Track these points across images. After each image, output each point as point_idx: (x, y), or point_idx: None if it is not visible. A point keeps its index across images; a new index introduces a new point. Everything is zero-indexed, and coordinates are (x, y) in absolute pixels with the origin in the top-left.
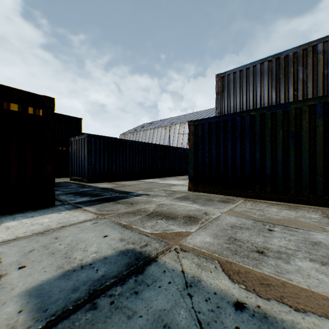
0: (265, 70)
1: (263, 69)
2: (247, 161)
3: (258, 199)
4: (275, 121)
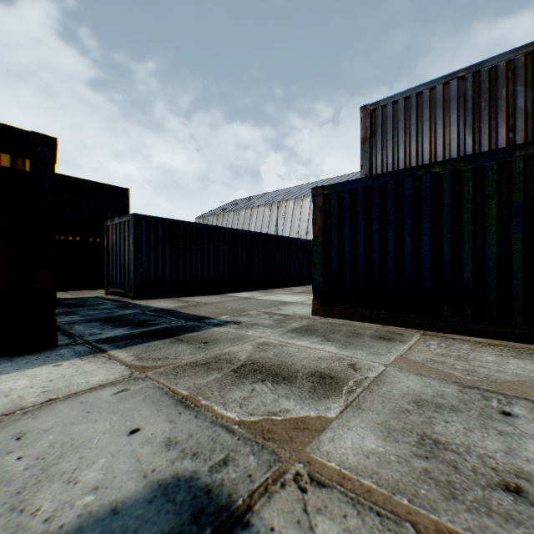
0: (452, 95)
1: (448, 94)
2: (425, 260)
3: (447, 333)
4: (481, 183)
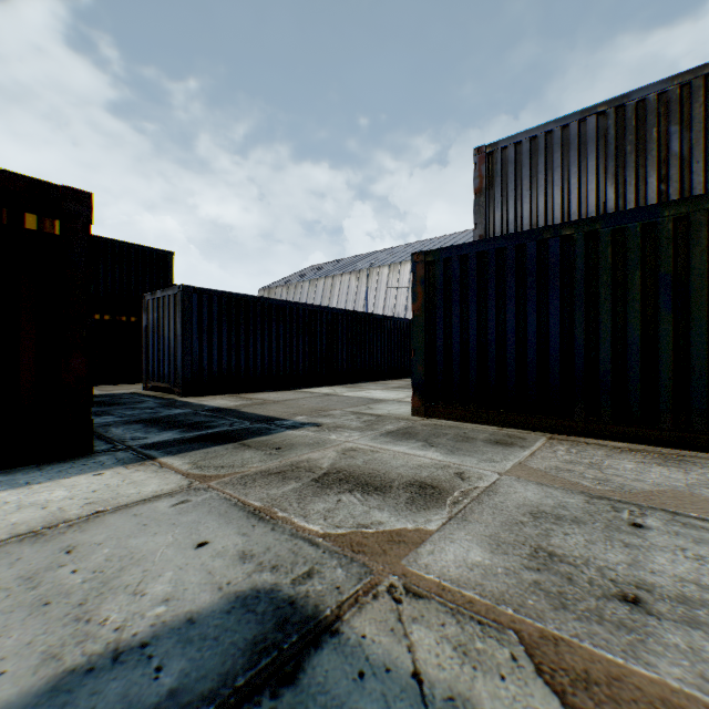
0: (590, 135)
1: (585, 134)
2: (554, 345)
3: (580, 437)
4: (622, 249)
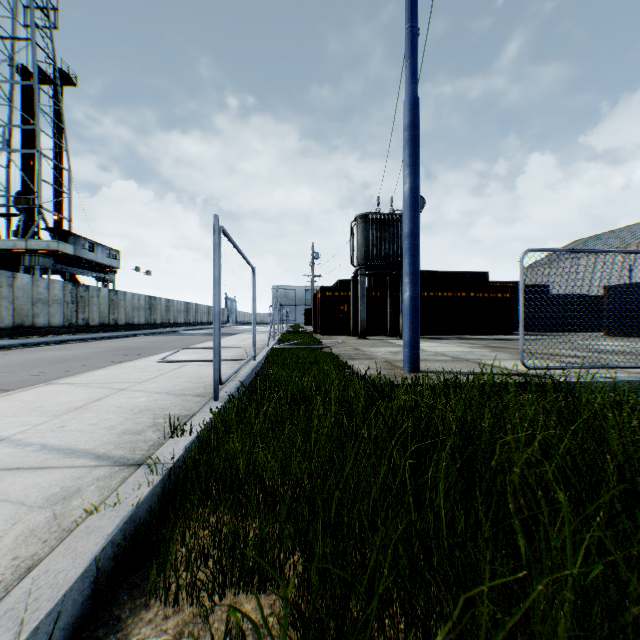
0: None
1: None
2: None
3: None
4: None
